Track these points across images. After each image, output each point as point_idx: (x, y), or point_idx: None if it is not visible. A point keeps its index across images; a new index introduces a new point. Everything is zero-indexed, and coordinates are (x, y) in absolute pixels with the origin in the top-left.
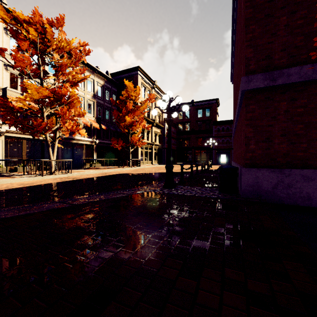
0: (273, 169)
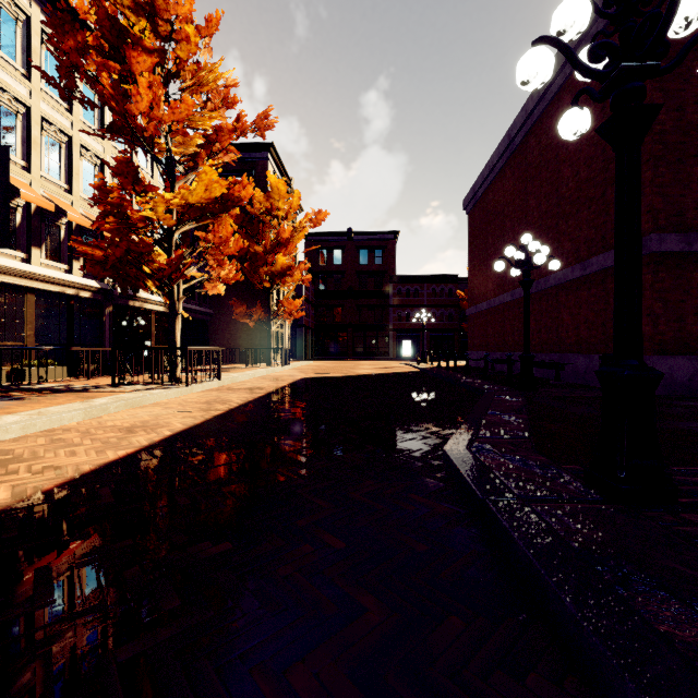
0: (689, 357)
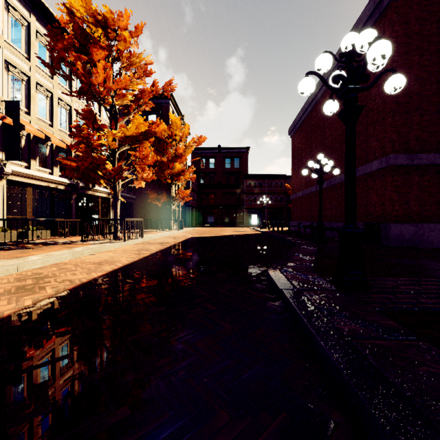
0: (411, 224)
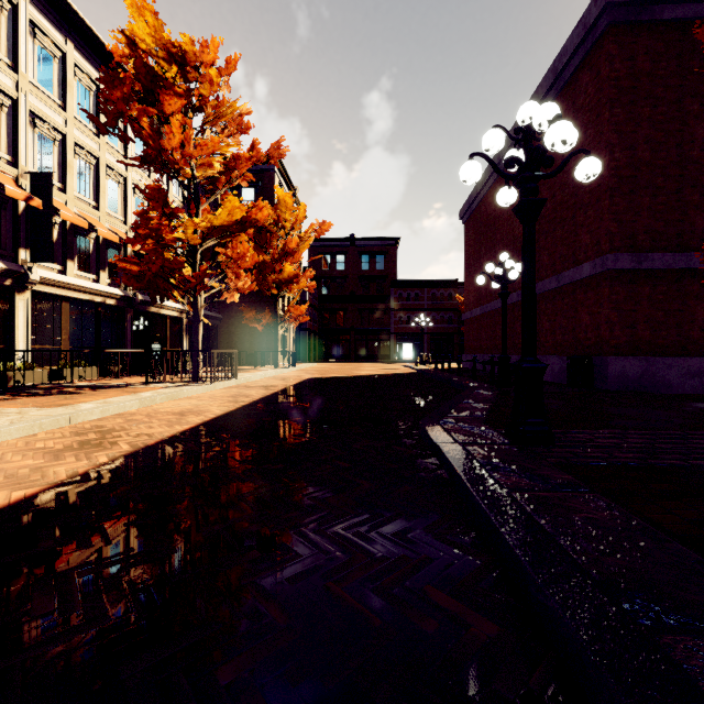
0: (639, 358)
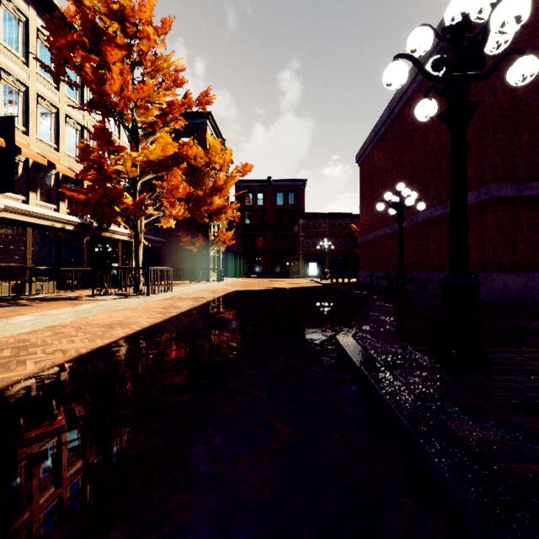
0: (519, 274)
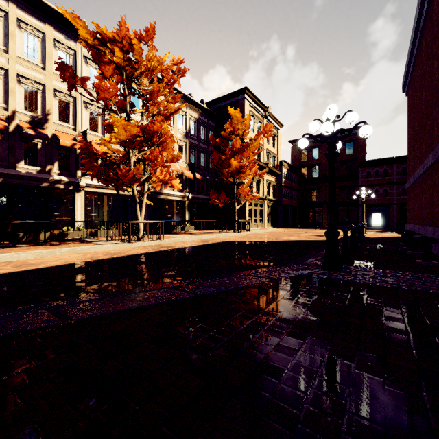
0: None
